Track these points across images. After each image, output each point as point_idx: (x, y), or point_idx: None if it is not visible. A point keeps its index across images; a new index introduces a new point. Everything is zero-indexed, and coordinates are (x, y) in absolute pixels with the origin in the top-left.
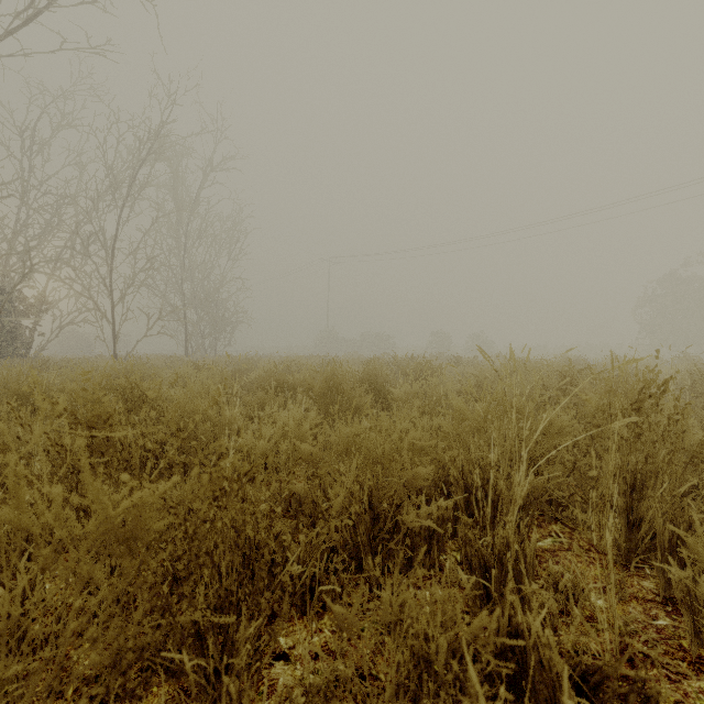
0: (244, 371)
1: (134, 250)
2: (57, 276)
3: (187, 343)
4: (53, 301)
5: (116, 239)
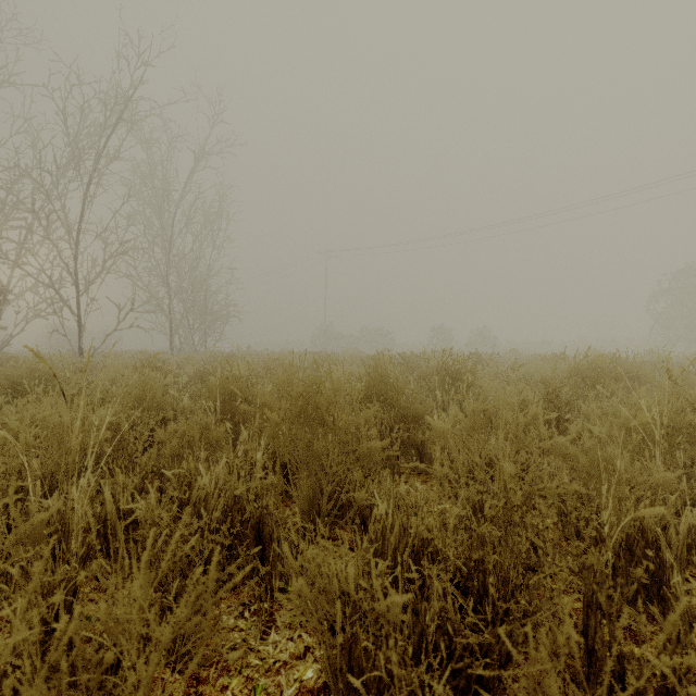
0: (214, 371)
1: (103, 232)
2: (12, 261)
3: (172, 338)
4: (20, 292)
5: (81, 219)
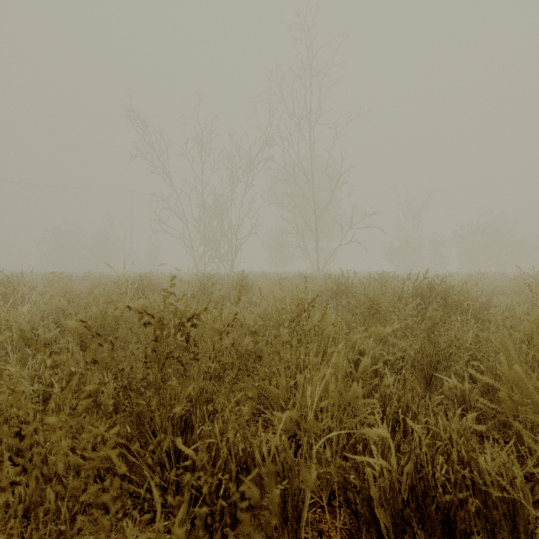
0: None
1: None
2: None
3: None
4: None
5: None
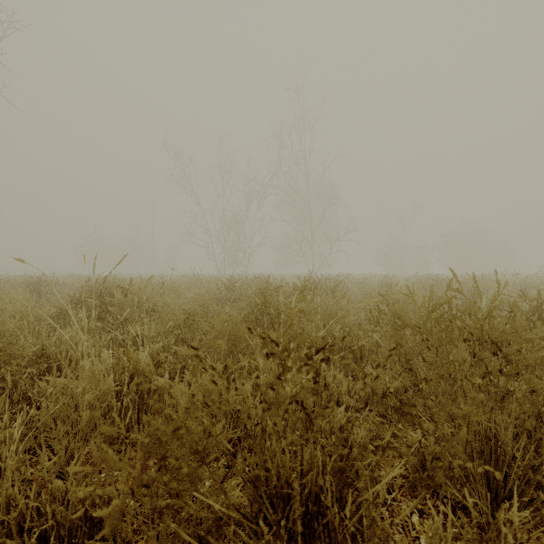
0: None
1: None
2: None
3: None
4: None
5: None
